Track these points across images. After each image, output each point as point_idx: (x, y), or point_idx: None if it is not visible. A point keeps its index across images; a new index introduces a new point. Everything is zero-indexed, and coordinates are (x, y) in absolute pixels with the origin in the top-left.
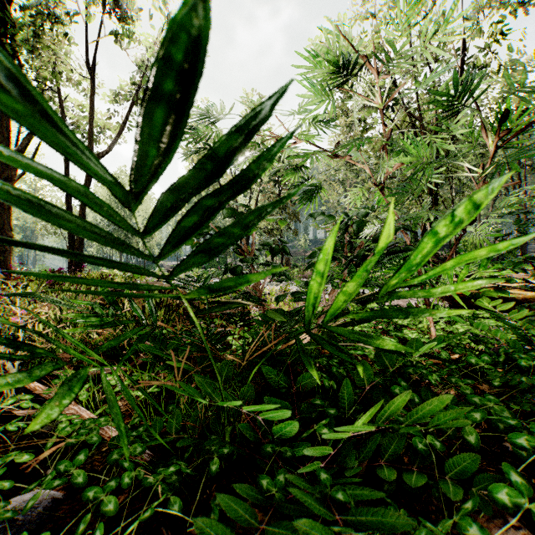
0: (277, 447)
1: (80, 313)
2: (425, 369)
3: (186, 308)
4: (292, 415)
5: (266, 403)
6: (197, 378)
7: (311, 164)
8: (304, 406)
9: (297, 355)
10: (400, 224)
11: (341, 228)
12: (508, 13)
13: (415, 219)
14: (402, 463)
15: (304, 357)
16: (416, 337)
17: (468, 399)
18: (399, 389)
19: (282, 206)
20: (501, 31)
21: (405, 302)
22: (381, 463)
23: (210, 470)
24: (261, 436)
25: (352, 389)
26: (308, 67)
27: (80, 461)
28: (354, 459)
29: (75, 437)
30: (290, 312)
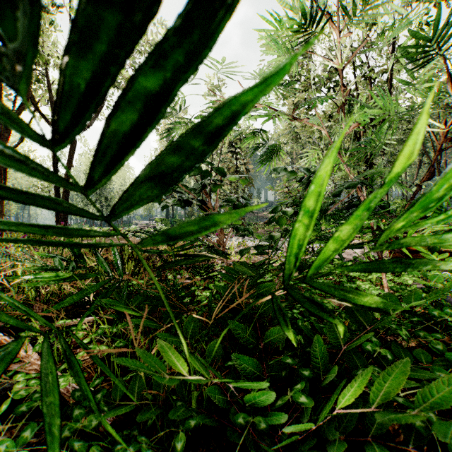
0: (250, 417)
1: (43, 267)
2: (393, 324)
3: (156, 261)
4: (261, 372)
5: (233, 360)
6: (160, 342)
7: (273, 122)
8: (273, 363)
9: (263, 309)
10: (360, 180)
11: (304, 183)
12: (433, 7)
13: (372, 176)
14: (389, 435)
15: (284, 319)
16: (371, 288)
17: (447, 358)
18: (371, 346)
19: (239, 173)
20: (428, 22)
21: (349, 255)
22: (368, 438)
23: (174, 448)
24: (229, 398)
25: (325, 347)
26: (271, 30)
27: (25, 439)
28: (334, 428)
29: (27, 404)
30: (254, 265)
